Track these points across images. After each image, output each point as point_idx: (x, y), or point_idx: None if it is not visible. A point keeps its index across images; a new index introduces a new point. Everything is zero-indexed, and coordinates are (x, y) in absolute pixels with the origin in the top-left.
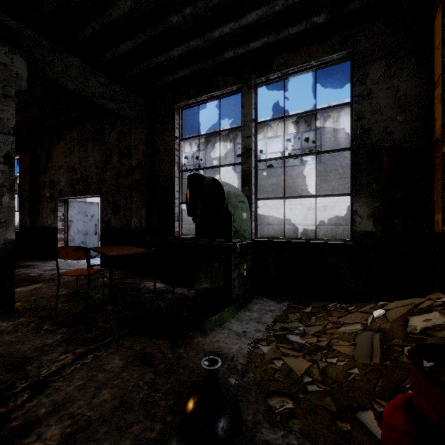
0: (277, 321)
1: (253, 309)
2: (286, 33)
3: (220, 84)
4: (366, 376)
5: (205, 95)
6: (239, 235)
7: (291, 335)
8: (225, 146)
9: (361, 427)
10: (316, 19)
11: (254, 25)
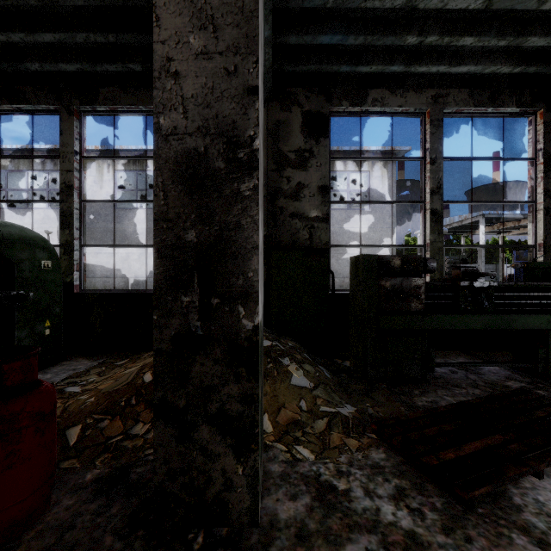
0: (69, 378)
1: (51, 371)
2: (104, 68)
3: (30, 97)
4: (98, 401)
5: (8, 105)
6: (33, 287)
7: (72, 387)
8: (101, 171)
9: (61, 438)
10: (132, 66)
11: (61, 45)
